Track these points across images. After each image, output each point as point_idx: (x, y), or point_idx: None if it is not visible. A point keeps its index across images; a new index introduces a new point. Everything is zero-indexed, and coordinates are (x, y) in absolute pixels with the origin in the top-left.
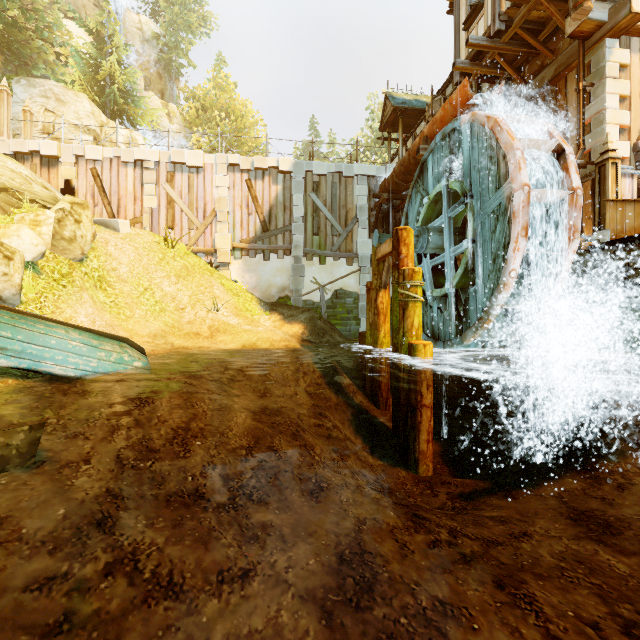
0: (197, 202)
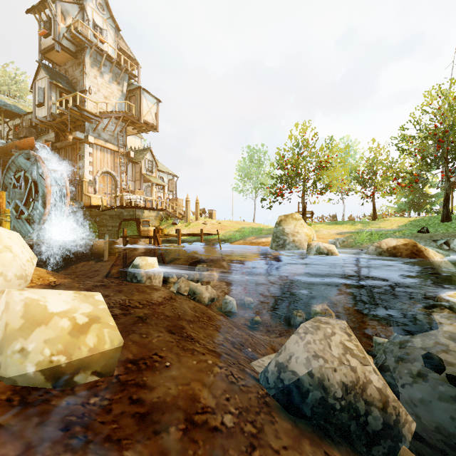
0: None
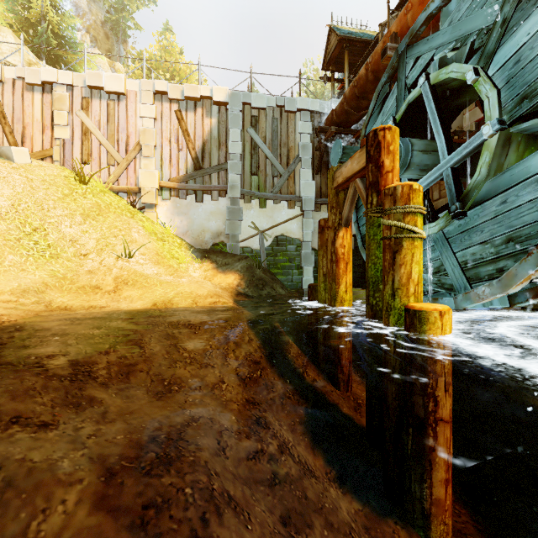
0: (118, 134)
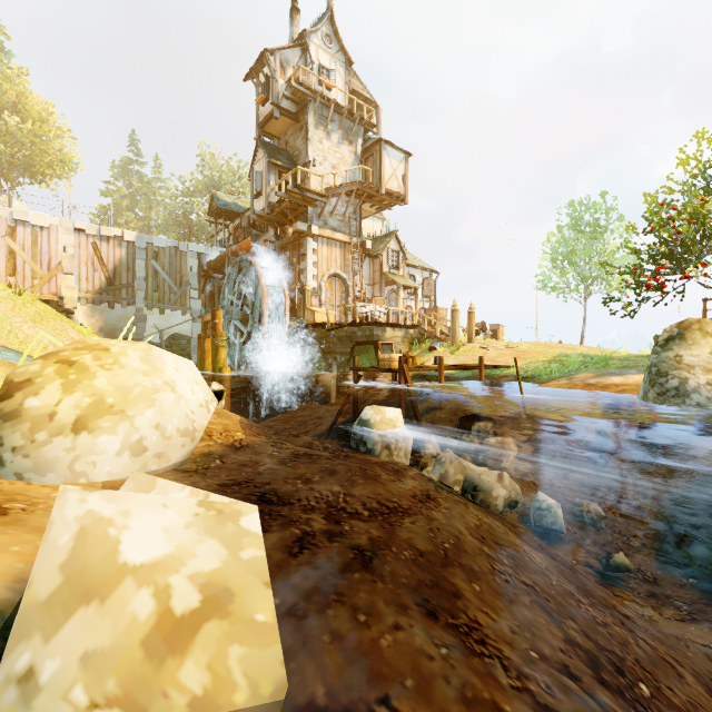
0: (41, 256)
